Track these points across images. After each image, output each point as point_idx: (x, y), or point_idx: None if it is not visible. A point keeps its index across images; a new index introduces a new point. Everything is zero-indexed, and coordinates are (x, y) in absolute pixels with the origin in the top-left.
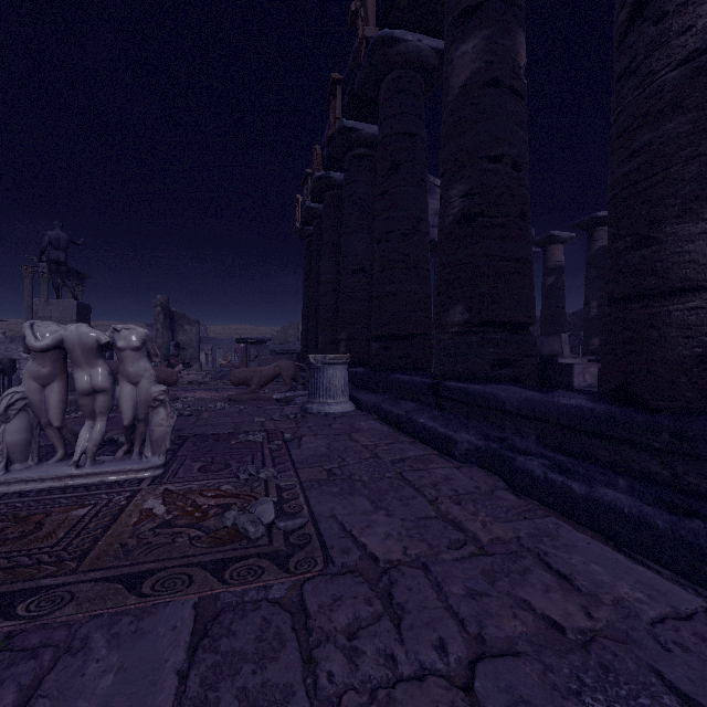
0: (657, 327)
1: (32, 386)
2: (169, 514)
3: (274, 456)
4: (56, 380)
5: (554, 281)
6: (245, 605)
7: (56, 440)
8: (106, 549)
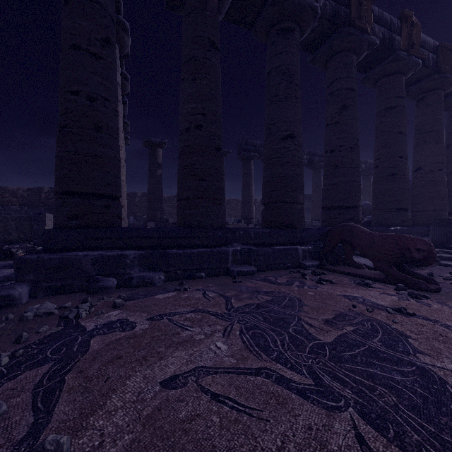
0: None
1: None
2: None
3: None
4: None
5: (161, 173)
6: None
7: None
8: None
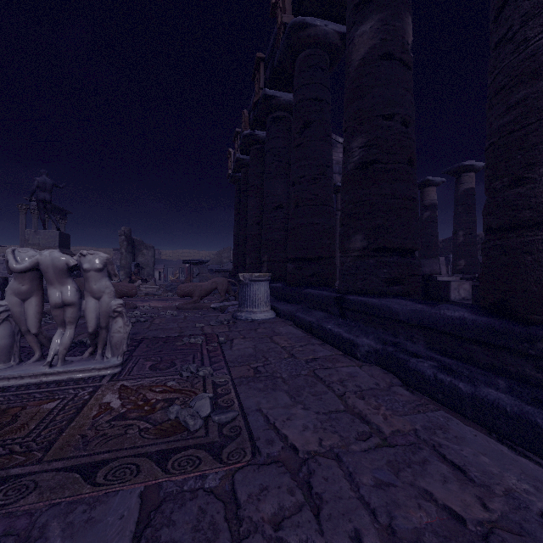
0: (532, 253)
1: (14, 300)
2: (123, 407)
3: (211, 356)
4: (34, 295)
5: (429, 215)
6: (184, 495)
7: (34, 344)
8: (69, 440)
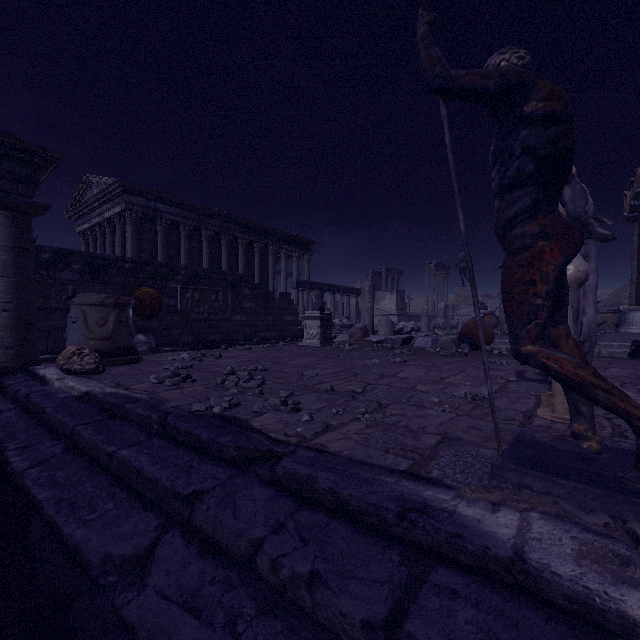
0: None
1: None
2: None
3: None
4: None
5: None
6: None
7: None
8: None
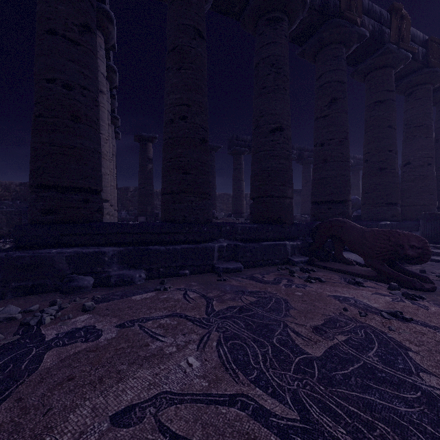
0: None
1: None
2: None
3: None
4: None
5: (152, 167)
6: None
7: None
8: None
